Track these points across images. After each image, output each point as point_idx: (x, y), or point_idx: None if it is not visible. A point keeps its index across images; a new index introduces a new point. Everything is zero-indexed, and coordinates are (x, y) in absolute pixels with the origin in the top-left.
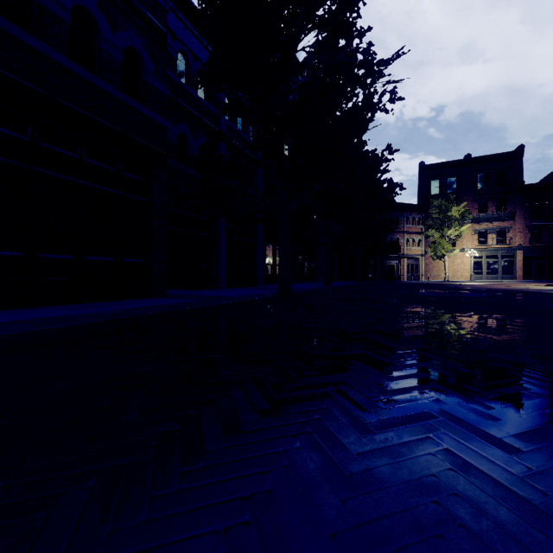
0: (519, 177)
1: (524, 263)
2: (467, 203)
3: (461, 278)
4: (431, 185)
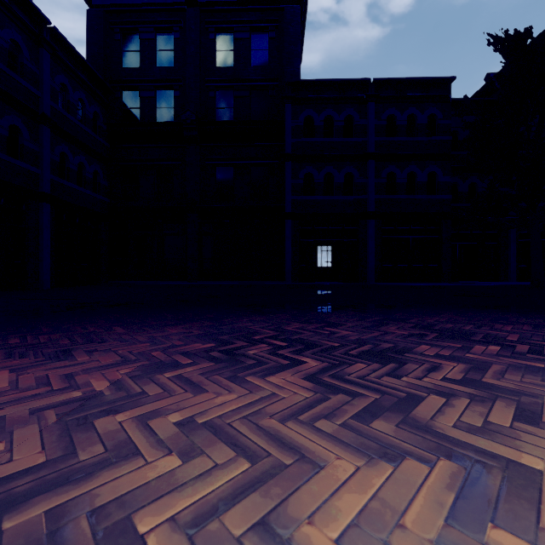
0: None
1: None
2: None
3: None
4: None
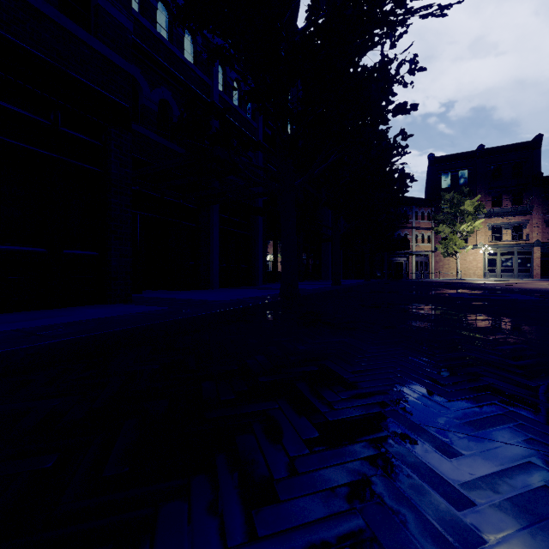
0: (537, 169)
1: (541, 260)
2: (480, 197)
3: (474, 276)
4: (441, 178)
